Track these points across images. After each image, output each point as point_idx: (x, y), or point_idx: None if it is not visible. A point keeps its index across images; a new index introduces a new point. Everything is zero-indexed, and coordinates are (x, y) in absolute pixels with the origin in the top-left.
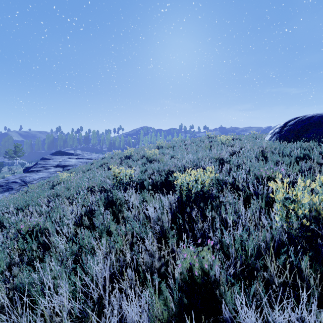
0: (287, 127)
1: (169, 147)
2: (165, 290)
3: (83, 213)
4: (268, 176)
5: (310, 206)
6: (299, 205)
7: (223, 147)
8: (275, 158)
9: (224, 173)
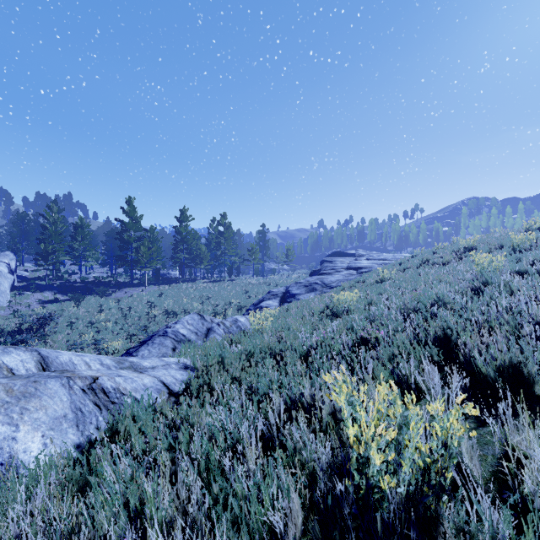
0: None
1: None
2: None
3: (466, 286)
4: None
5: None
6: None
7: None
8: None
9: None
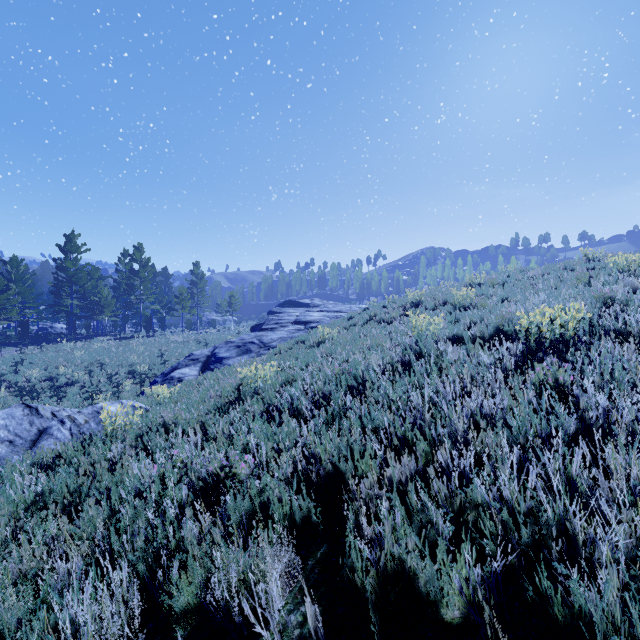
0: None
1: (493, 285)
2: (519, 391)
3: (395, 359)
4: None
5: None
6: None
7: (619, 277)
8: None
9: (610, 318)
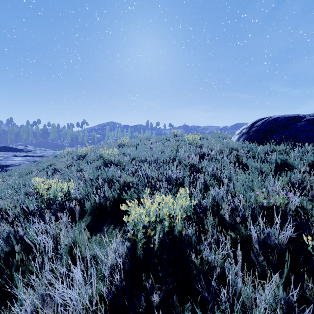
0: (255, 128)
1: (132, 146)
2: None
3: None
4: (271, 205)
5: None
6: None
7: (191, 147)
8: (254, 165)
9: (199, 188)
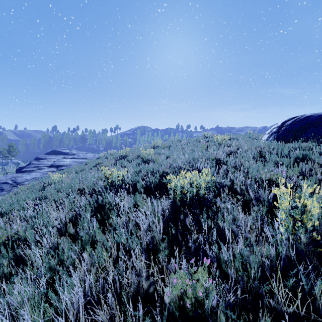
0: (285, 127)
1: (165, 147)
2: None
3: (67, 220)
4: (268, 179)
5: (319, 215)
6: (308, 216)
7: (220, 147)
8: (274, 159)
9: (221, 175)
